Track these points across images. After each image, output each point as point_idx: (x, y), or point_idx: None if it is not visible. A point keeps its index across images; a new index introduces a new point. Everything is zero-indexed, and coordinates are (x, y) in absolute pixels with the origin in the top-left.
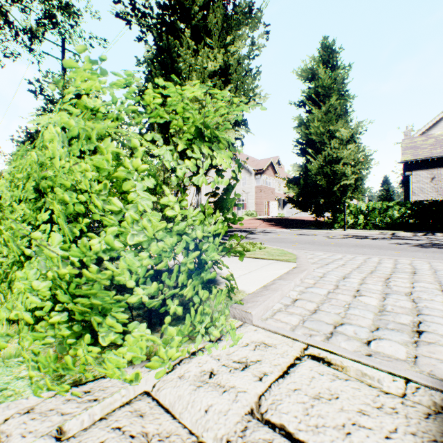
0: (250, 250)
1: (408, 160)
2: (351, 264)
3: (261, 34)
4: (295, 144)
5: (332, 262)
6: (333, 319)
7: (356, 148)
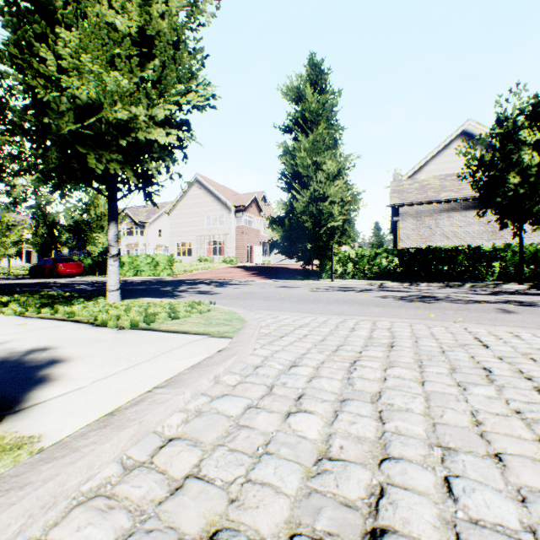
0: (181, 316)
1: (395, 204)
2: (316, 335)
3: None
4: (281, 176)
5: (292, 332)
6: (204, 515)
7: (344, 185)
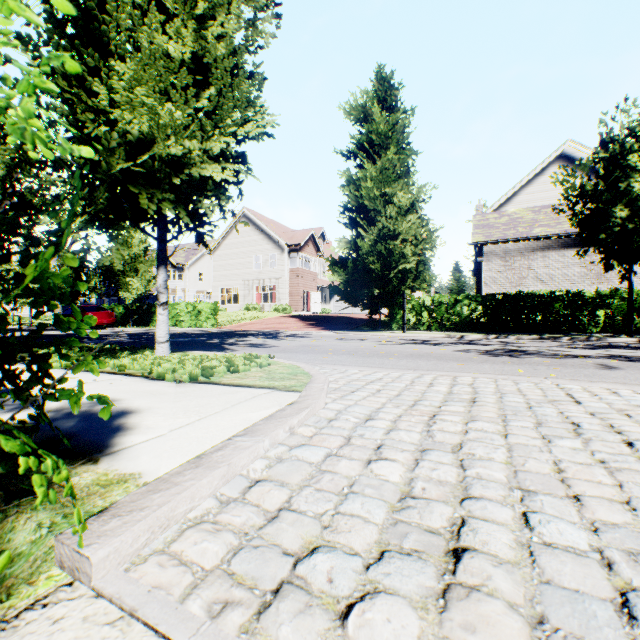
0: (241, 369)
1: (479, 241)
2: (390, 390)
3: (267, 16)
4: (343, 210)
5: (364, 387)
6: (303, 536)
7: (419, 221)
